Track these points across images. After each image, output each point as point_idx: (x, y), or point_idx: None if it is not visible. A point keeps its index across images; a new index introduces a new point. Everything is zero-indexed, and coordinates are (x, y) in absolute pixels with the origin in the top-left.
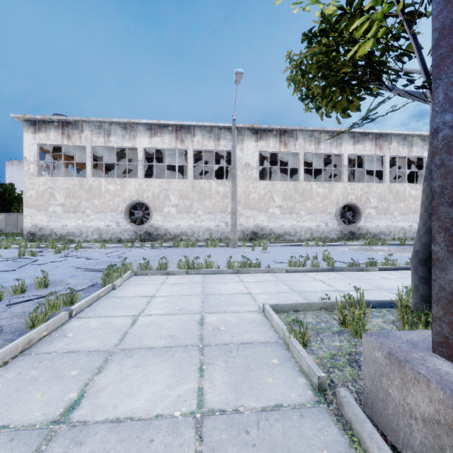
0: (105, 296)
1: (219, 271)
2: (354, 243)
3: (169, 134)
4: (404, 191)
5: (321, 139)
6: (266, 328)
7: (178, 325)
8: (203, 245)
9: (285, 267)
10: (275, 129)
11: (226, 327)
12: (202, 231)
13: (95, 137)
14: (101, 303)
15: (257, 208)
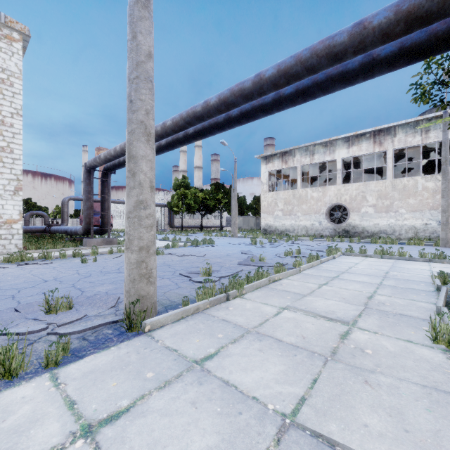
0: (330, 260)
1: (410, 258)
2: None
3: (366, 140)
4: None
5: None
6: (428, 279)
7: (373, 271)
8: (404, 243)
9: None
10: None
11: (401, 275)
12: (404, 229)
13: (303, 158)
14: (330, 262)
15: None
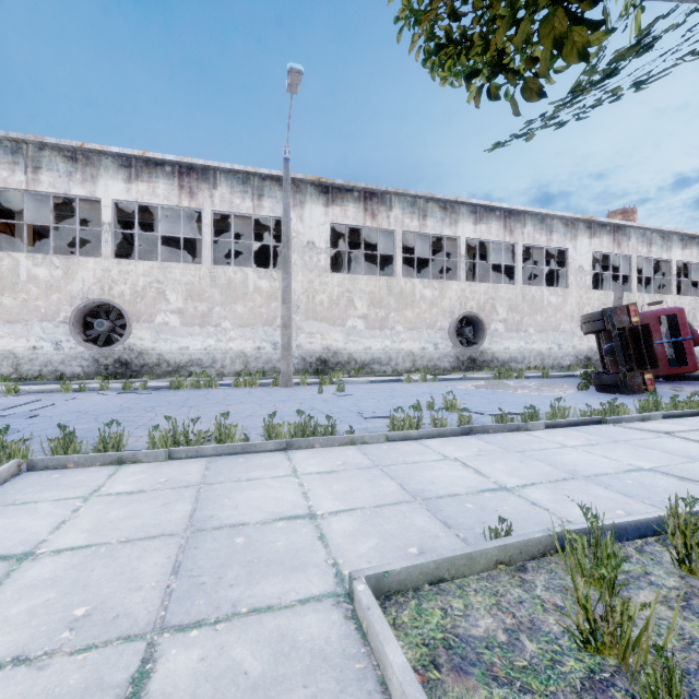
0: None
1: (247, 447)
2: (476, 375)
3: (166, 178)
4: (542, 298)
5: (428, 211)
6: None
7: None
8: (230, 383)
9: (382, 427)
10: (357, 188)
11: None
12: (229, 357)
13: (4, 170)
14: None
15: (327, 319)
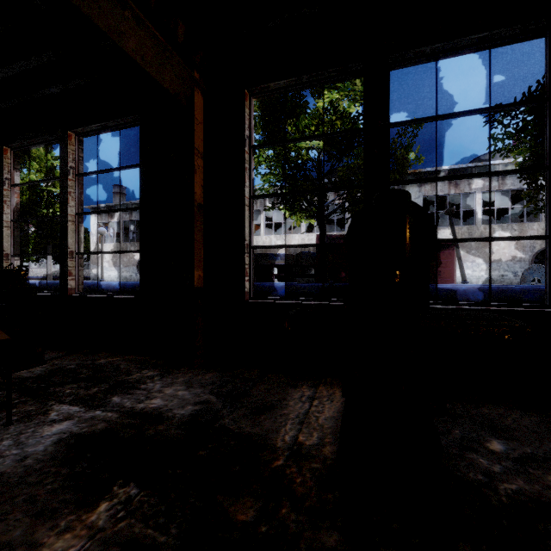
0: None
1: None
2: None
3: None
4: None
5: None
6: None
7: None
8: None
9: None
10: None
11: None
12: None
13: (124, 215)
14: None
15: None
